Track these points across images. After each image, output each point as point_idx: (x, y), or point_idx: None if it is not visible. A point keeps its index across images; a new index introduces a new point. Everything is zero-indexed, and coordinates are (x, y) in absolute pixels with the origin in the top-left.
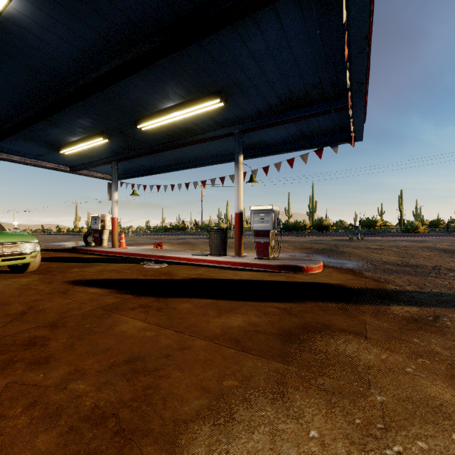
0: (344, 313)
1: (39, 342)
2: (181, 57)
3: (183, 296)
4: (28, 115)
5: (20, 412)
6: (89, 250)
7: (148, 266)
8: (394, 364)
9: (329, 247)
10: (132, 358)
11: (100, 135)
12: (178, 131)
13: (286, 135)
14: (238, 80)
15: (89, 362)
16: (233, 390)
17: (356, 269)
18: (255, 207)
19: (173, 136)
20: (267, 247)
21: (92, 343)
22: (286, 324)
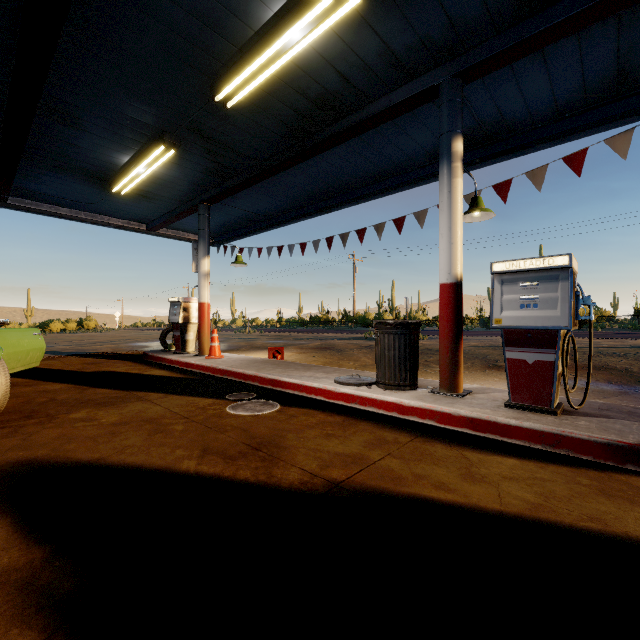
0: None
1: None
2: None
3: None
4: (7, 94)
5: None
6: (163, 359)
7: (235, 408)
8: None
9: None
10: None
11: (159, 140)
12: (306, 111)
13: (572, 86)
14: None
15: None
16: None
17: None
18: (508, 263)
19: (296, 129)
20: (548, 376)
21: None
22: None
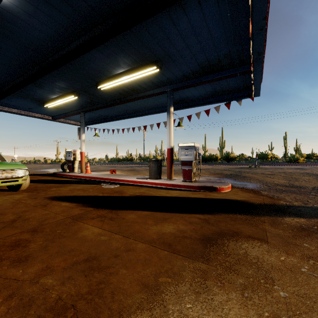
0: (249, 223)
1: (22, 244)
2: (128, 35)
3: (129, 208)
4: (21, 79)
5: (0, 302)
6: (65, 175)
7: (105, 186)
8: (291, 264)
9: (235, 172)
10: (90, 257)
11: (72, 93)
12: (127, 90)
13: (204, 92)
14: (170, 52)
15: (57, 260)
16: (166, 285)
17: (255, 189)
18: (182, 144)
19: (123, 94)
20: (190, 173)
21: (61, 244)
22: (205, 231)
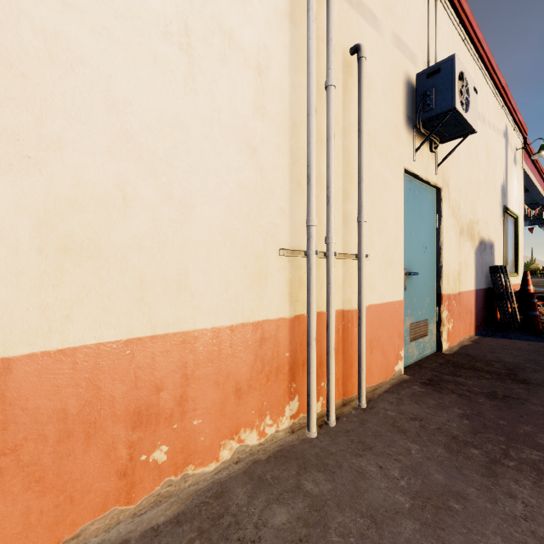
0: None
1: None
2: None
3: None
4: None
5: None
6: None
7: None
8: None
9: (538, 284)
10: None
11: None
12: None
13: None
14: None
15: None
16: None
17: None
18: None
19: None
20: None
21: None
22: None
